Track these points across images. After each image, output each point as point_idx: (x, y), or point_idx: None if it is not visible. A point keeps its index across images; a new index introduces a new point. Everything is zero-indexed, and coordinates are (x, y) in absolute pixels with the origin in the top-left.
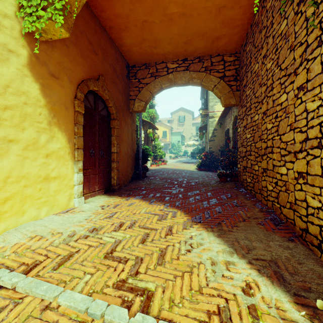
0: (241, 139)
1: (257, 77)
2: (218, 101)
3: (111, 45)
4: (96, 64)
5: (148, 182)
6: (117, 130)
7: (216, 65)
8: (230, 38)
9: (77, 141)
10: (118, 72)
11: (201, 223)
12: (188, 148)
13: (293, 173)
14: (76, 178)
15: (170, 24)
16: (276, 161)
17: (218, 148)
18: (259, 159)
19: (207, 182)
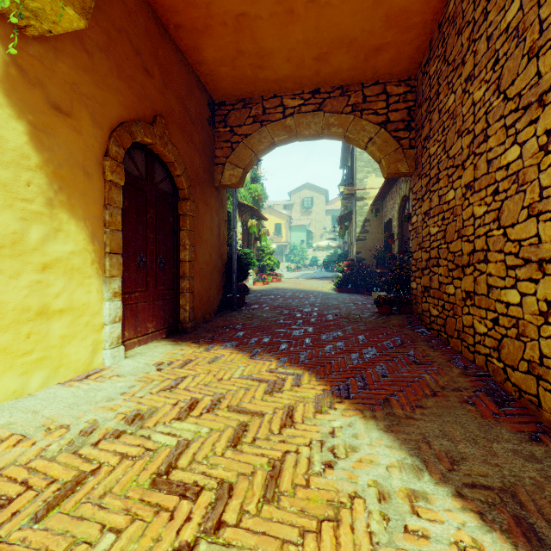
0: (420, 235)
1: (452, 120)
2: (372, 171)
3: (180, 61)
4: (150, 95)
5: (248, 315)
6: (190, 219)
7: (373, 101)
8: (400, 50)
9: (111, 238)
10: (193, 112)
11: (350, 399)
12: (319, 253)
13: (537, 303)
14: (109, 310)
15: (289, 22)
16: (496, 277)
17: (372, 253)
18: (457, 274)
19: (356, 314)
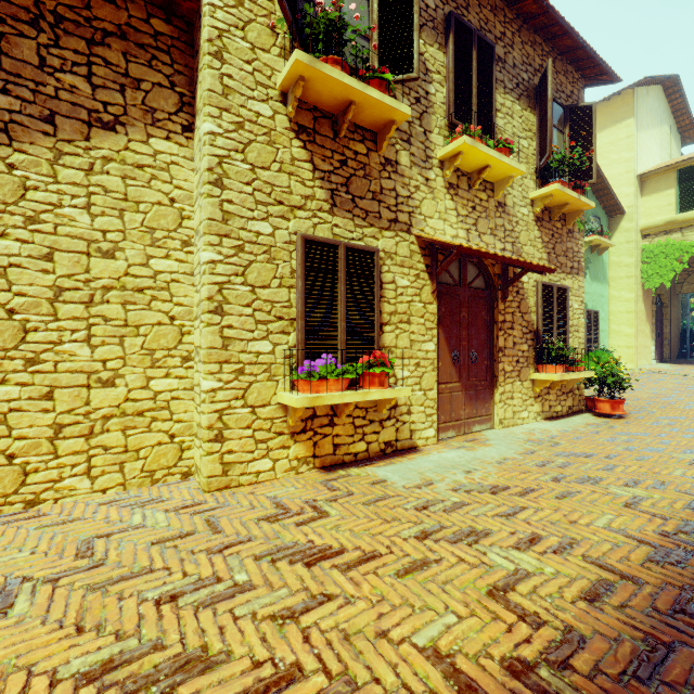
0: None
1: None
2: None
3: None
4: None
5: None
6: (668, 315)
7: None
8: None
9: (653, 327)
10: None
11: None
12: None
13: None
14: (653, 348)
15: None
16: None
17: None
18: None
19: None
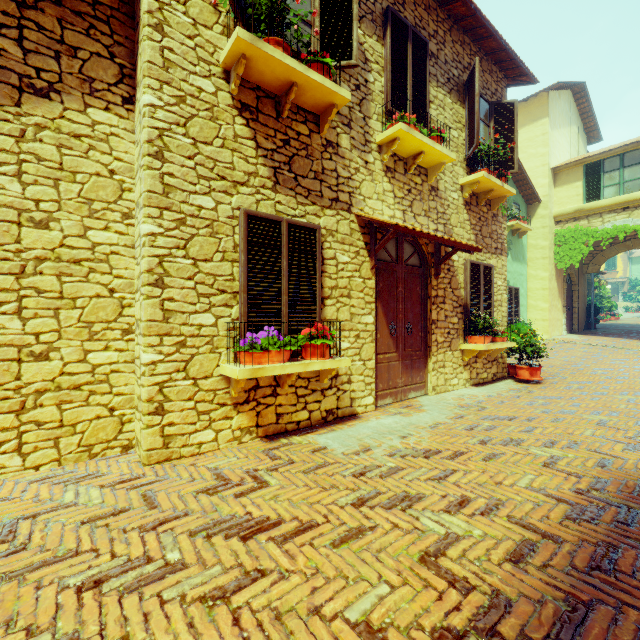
0: None
1: None
2: None
3: None
4: None
5: (602, 331)
6: (577, 292)
7: None
8: None
9: (564, 303)
10: None
11: None
12: None
13: None
14: (564, 321)
15: None
16: None
17: None
18: None
19: None
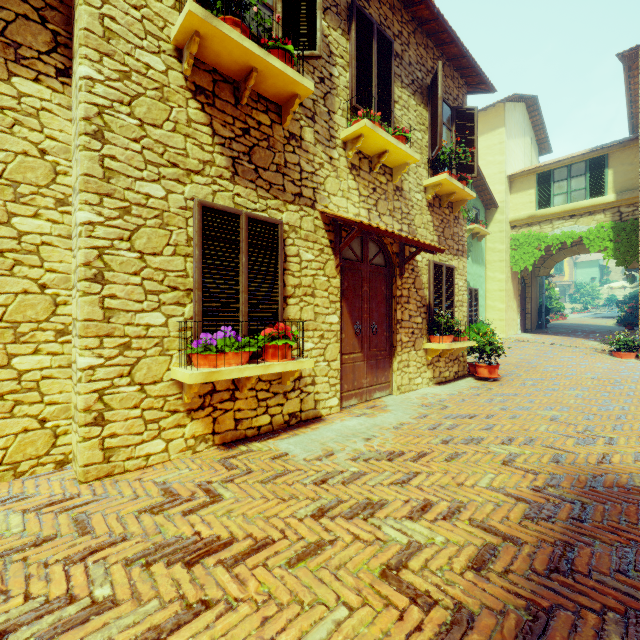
0: None
1: None
2: None
3: None
4: None
5: (552, 330)
6: (530, 293)
7: None
8: None
9: (519, 303)
10: None
11: (592, 340)
12: (617, 291)
13: None
14: (519, 321)
15: None
16: None
17: None
18: None
19: (613, 330)
